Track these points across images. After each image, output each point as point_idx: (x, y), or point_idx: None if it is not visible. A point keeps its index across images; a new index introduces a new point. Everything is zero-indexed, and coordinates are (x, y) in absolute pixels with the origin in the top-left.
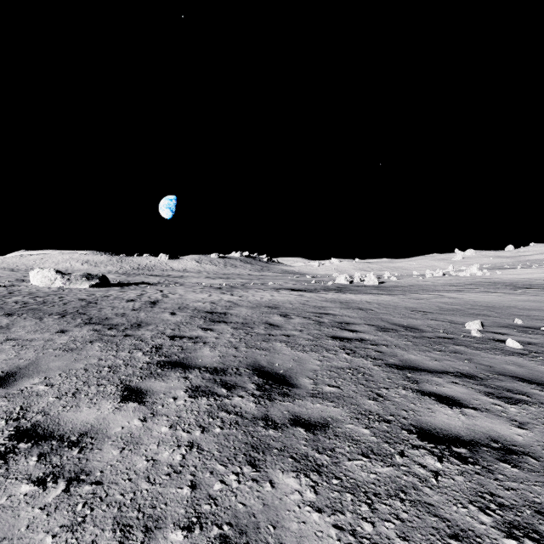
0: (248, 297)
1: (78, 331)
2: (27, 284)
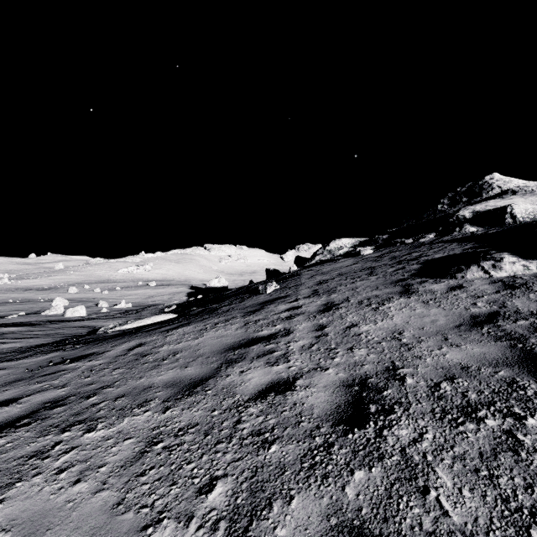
0: None
1: None
2: None
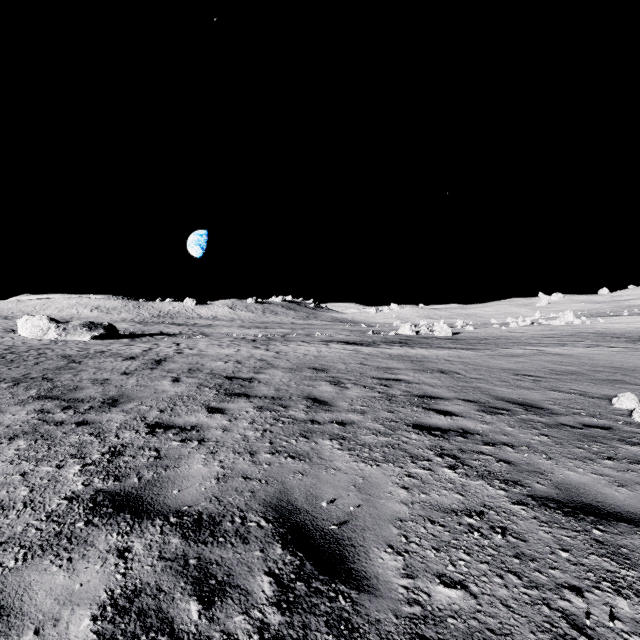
0: (288, 353)
1: (12, 414)
2: (14, 335)
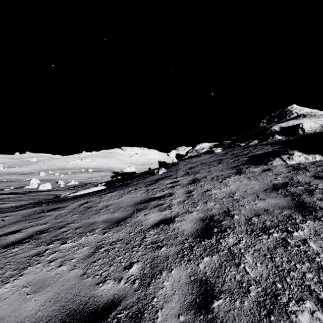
0: None
1: None
2: None
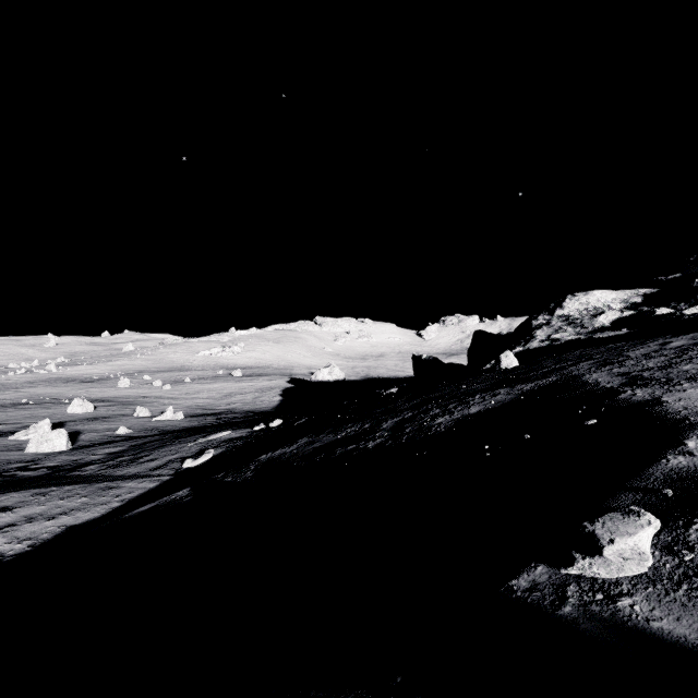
0: None
1: None
2: None
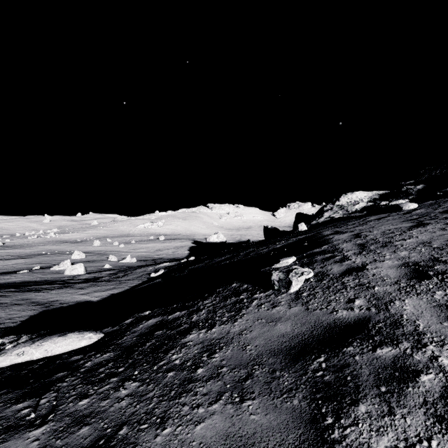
0: None
1: None
2: None
